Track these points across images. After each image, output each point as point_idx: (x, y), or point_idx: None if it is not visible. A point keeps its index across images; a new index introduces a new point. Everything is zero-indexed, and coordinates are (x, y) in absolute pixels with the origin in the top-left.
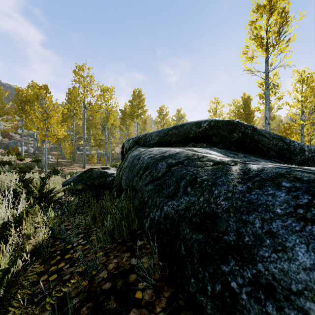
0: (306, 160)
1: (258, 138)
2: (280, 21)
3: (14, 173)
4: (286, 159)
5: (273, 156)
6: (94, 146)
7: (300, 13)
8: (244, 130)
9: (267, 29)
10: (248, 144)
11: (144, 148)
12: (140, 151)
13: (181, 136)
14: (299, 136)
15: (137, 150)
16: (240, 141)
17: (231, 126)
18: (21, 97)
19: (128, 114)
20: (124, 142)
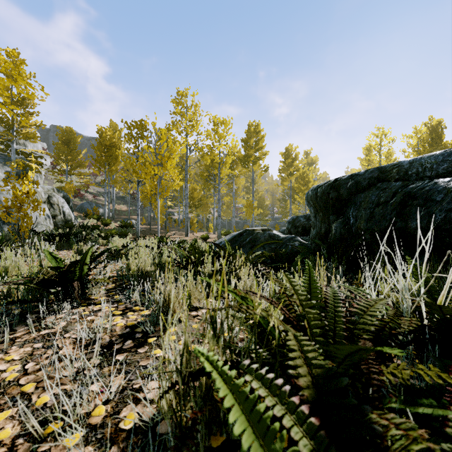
0: None
1: None
2: None
3: (127, 238)
4: None
5: None
6: (191, 207)
7: None
8: None
9: None
10: None
11: None
12: None
13: None
14: None
15: (446, 181)
16: None
17: None
18: (104, 141)
19: (241, 160)
20: (336, 183)
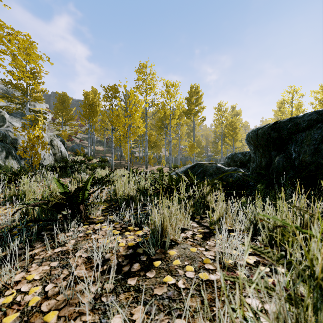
0: None
1: None
2: None
3: (107, 169)
4: None
5: None
6: (148, 147)
7: None
8: None
9: None
10: None
11: None
12: None
13: None
14: None
15: None
16: None
17: None
18: (88, 101)
19: (185, 113)
20: (277, 125)
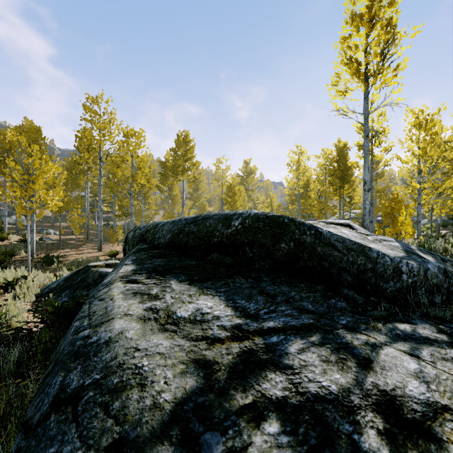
0: (404, 289)
1: (322, 250)
2: (384, 38)
3: None
4: (370, 288)
5: (349, 283)
6: (120, 215)
7: (414, 27)
8: (300, 236)
9: (365, 49)
10: (306, 262)
11: (135, 261)
12: (113, 276)
13: (201, 239)
14: (416, 204)
15: (123, 264)
16: (291, 256)
17: (277, 228)
18: (3, 144)
19: (170, 169)
20: (128, 233)
